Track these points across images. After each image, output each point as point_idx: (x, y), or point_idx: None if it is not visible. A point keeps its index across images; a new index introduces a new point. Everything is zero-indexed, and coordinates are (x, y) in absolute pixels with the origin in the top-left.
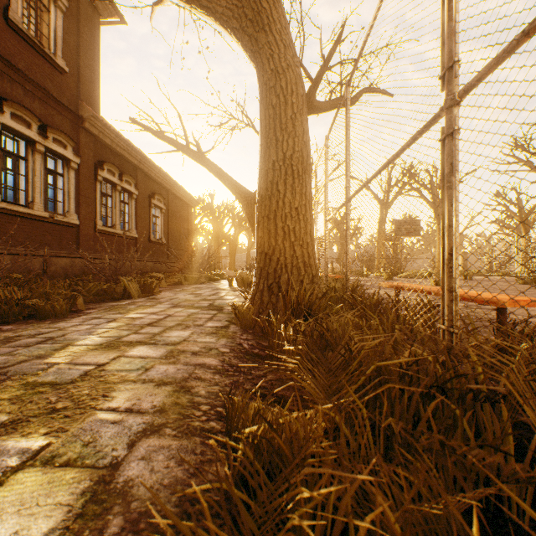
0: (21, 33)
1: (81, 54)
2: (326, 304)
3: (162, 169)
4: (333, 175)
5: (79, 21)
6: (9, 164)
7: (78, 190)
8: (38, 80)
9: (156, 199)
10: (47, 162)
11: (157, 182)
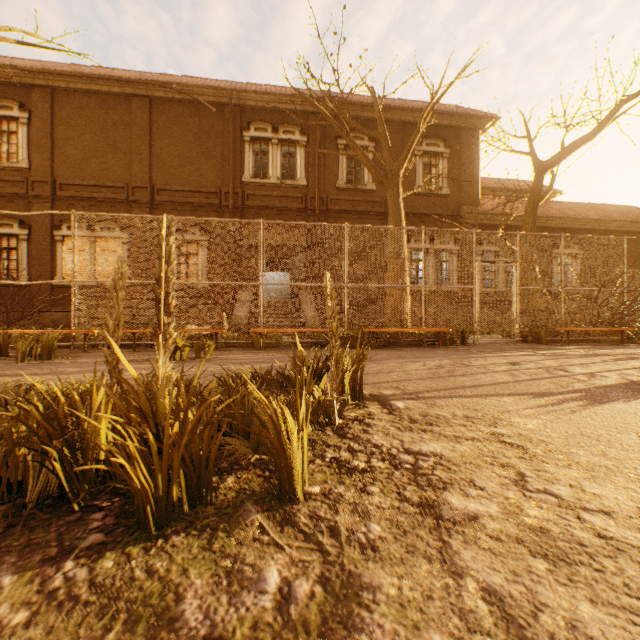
0: (420, 194)
1: (461, 173)
2: (375, 332)
3: (593, 204)
4: (449, 264)
5: (460, 152)
6: (421, 264)
7: (459, 267)
8: (430, 212)
9: (560, 248)
10: (439, 256)
11: (565, 229)
